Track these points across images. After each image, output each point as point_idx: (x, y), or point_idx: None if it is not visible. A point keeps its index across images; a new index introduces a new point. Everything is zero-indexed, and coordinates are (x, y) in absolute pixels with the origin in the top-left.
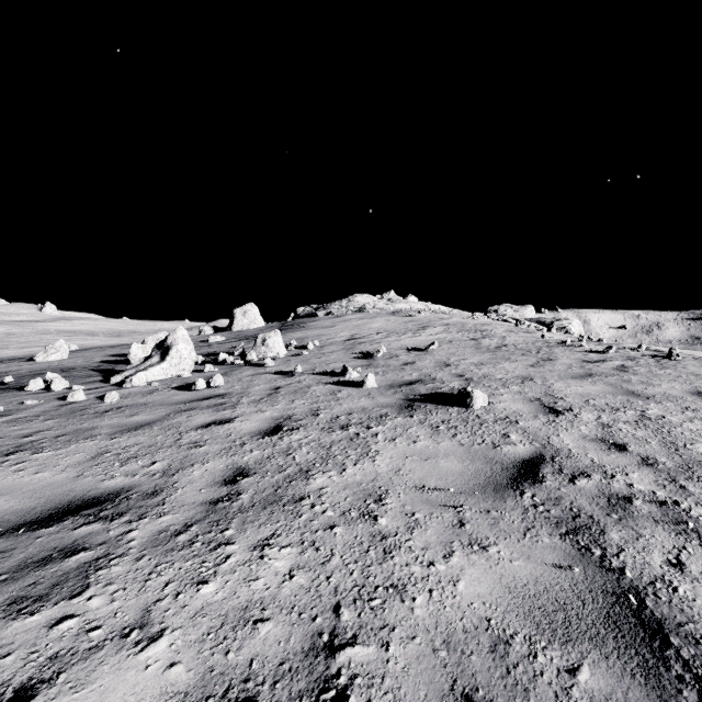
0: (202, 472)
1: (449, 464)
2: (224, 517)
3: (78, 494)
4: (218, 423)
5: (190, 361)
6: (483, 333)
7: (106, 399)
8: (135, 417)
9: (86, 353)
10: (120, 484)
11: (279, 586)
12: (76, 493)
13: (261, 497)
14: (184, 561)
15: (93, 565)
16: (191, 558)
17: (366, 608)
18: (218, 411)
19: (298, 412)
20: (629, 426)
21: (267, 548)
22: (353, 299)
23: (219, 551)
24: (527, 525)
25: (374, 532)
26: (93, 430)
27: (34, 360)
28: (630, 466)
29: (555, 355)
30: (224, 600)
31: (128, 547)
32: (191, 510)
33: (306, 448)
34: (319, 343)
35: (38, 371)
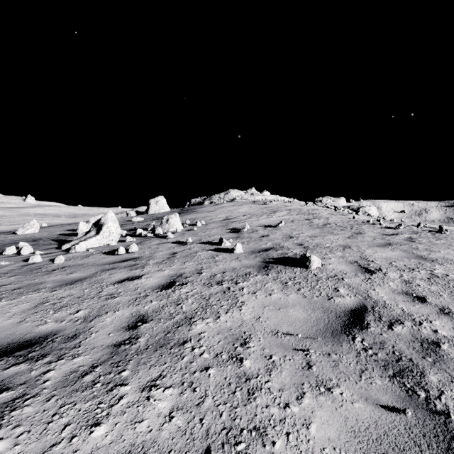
0: (112, 318)
1: (296, 313)
2: (123, 358)
3: (16, 337)
4: (130, 279)
5: (116, 234)
6: (313, 216)
7: (56, 261)
8: (73, 274)
9: (51, 229)
10: (49, 328)
11: (159, 428)
12: (15, 336)
13: (154, 340)
14: (84, 402)
15: (10, 405)
16: (90, 399)
17: (233, 453)
18: (131, 270)
19: (187, 271)
20: (424, 282)
21: (153, 389)
22: (228, 193)
23: (115, 392)
24: (361, 368)
25: (240, 373)
26: (41, 284)
27: (16, 233)
28: (431, 315)
29: (363, 230)
30: (111, 444)
31: (42, 388)
32: (99, 352)
33: (191, 299)
34: (205, 222)
35: (17, 240)
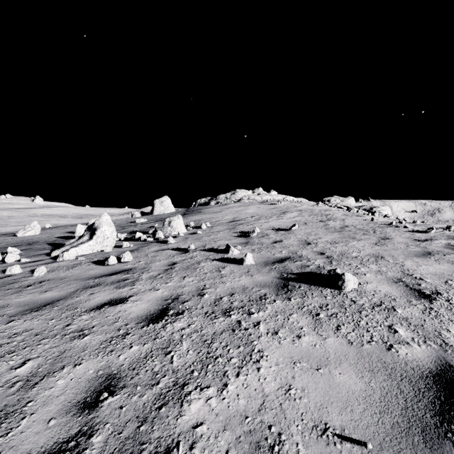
0: (67, 381)
1: (346, 378)
2: None
3: None
4: (112, 304)
5: (111, 239)
6: (327, 217)
7: (35, 273)
8: (47, 293)
9: (53, 230)
10: None
11: None
12: None
13: (116, 443)
14: None
15: None
16: None
17: None
18: (118, 289)
19: (186, 292)
20: None
21: None
22: (234, 193)
23: None
24: None
25: None
26: (1, 309)
27: (16, 235)
28: None
29: (389, 235)
30: None
31: None
32: None
33: (187, 342)
34: (210, 224)
35: (12, 244)
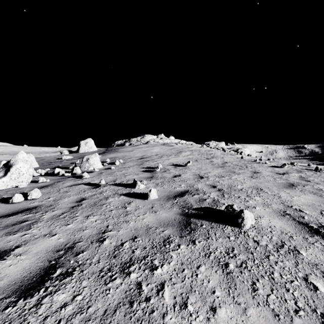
0: None
1: None
2: None
3: None
4: None
5: (27, 175)
6: (211, 155)
7: None
8: None
9: None
10: None
11: None
12: None
13: None
14: None
15: None
16: None
17: None
18: (7, 235)
19: (85, 236)
20: None
21: None
22: (143, 137)
23: None
24: None
25: None
26: None
27: None
28: None
29: (258, 169)
30: None
31: None
32: None
33: None
34: (123, 161)
35: None
